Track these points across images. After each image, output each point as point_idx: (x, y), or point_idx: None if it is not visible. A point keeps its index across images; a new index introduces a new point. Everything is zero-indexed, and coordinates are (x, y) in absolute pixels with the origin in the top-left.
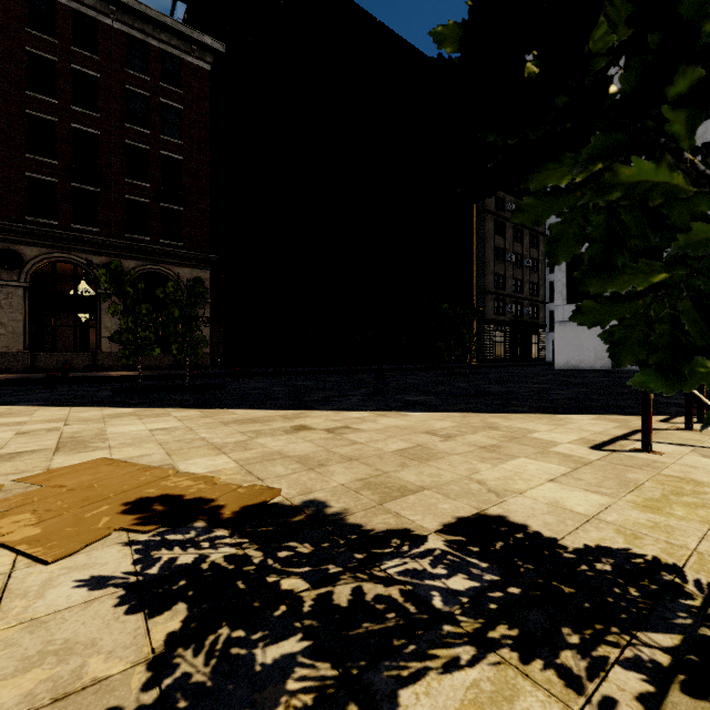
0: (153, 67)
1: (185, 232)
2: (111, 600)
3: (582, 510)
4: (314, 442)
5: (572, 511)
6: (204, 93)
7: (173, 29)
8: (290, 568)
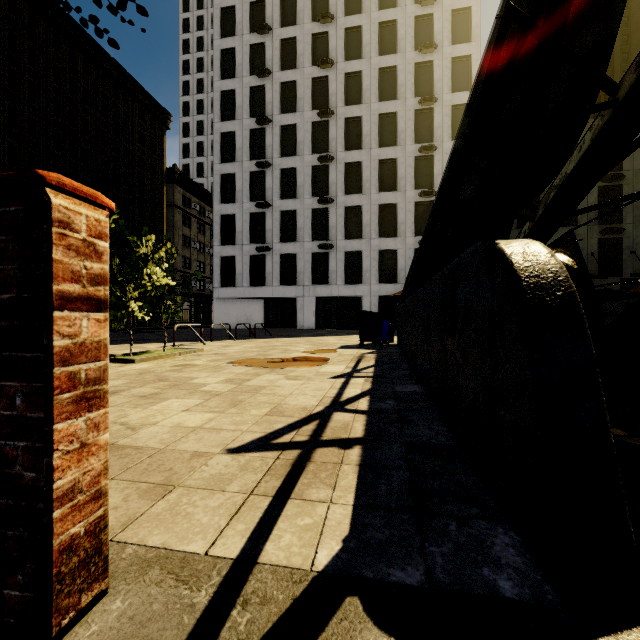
0: None
1: None
2: None
3: None
4: None
5: None
6: None
7: None
8: None
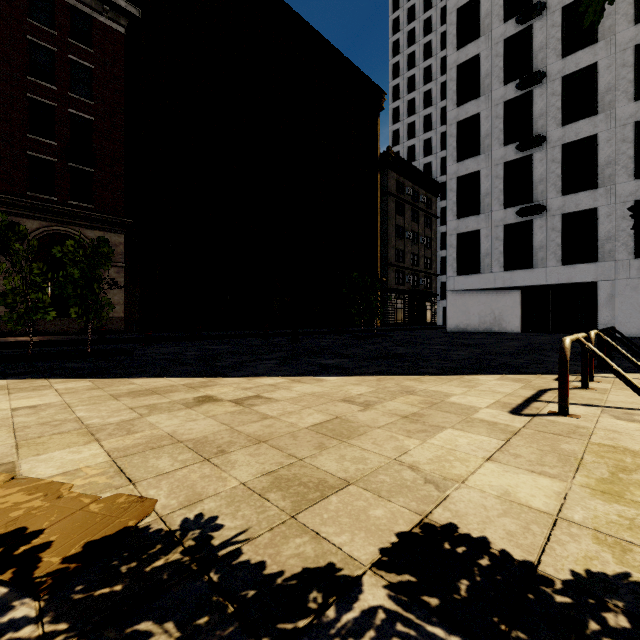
0: (60, 21)
1: (97, 194)
2: None
3: (542, 505)
4: (218, 417)
5: (531, 508)
6: (118, 56)
7: None
8: None
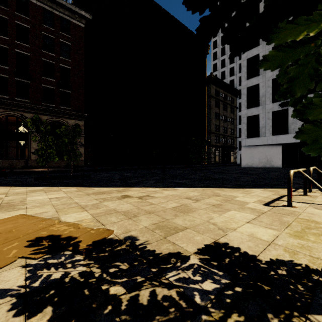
0: (56, 24)
1: (72, 103)
2: (6, 306)
3: (266, 239)
4: (132, 203)
5: (261, 239)
6: (81, 38)
7: (66, 6)
8: (115, 279)
